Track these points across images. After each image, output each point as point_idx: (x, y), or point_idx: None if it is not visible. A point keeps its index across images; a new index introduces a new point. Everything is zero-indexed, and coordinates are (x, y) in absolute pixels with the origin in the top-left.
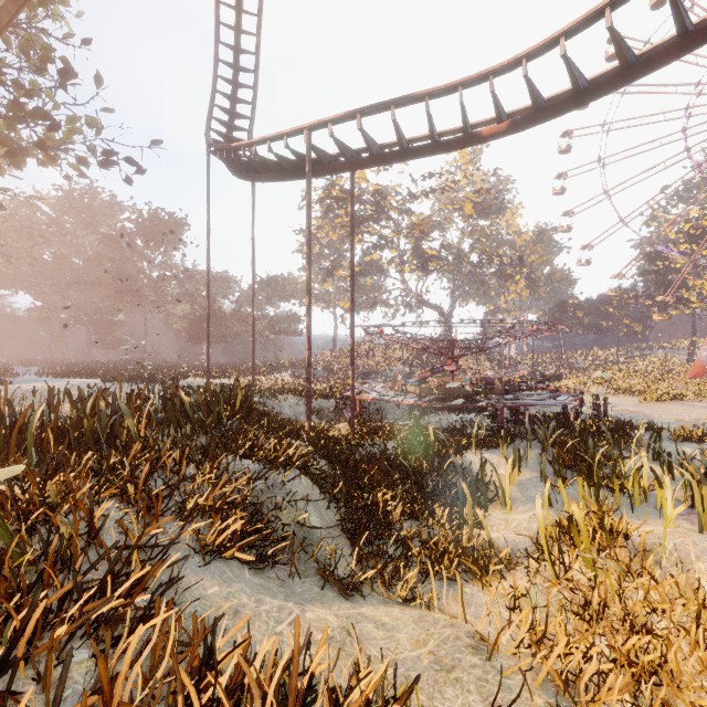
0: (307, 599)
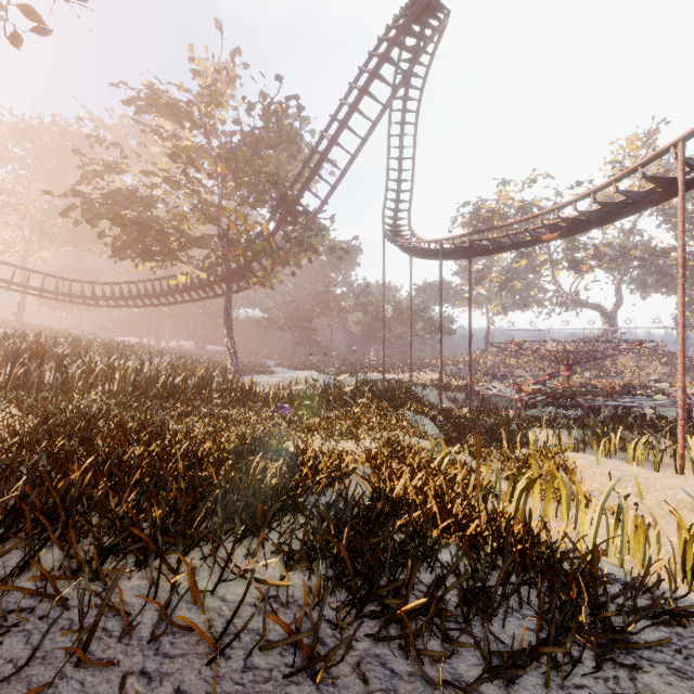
0: None
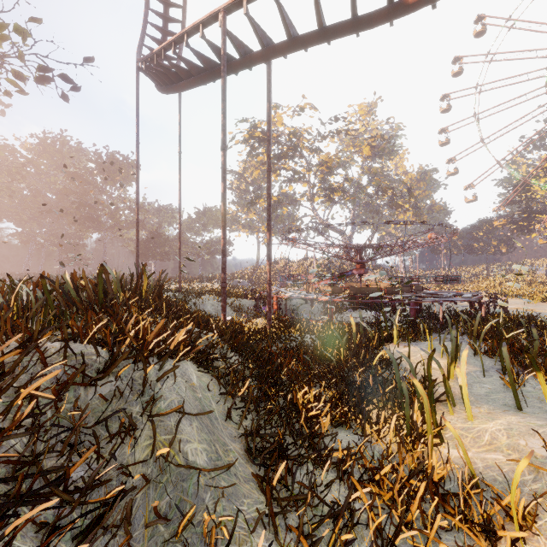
0: None
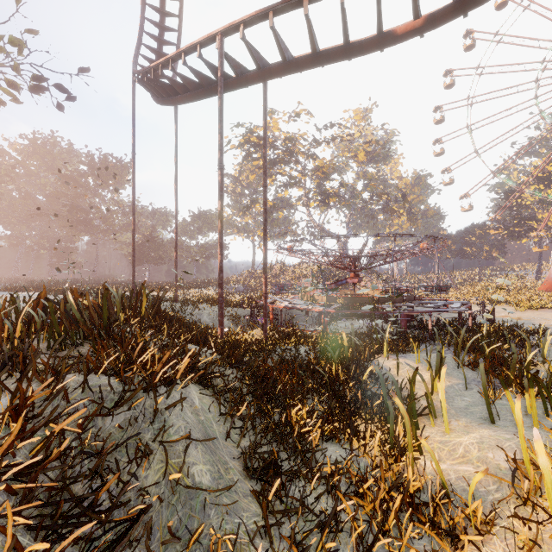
0: None
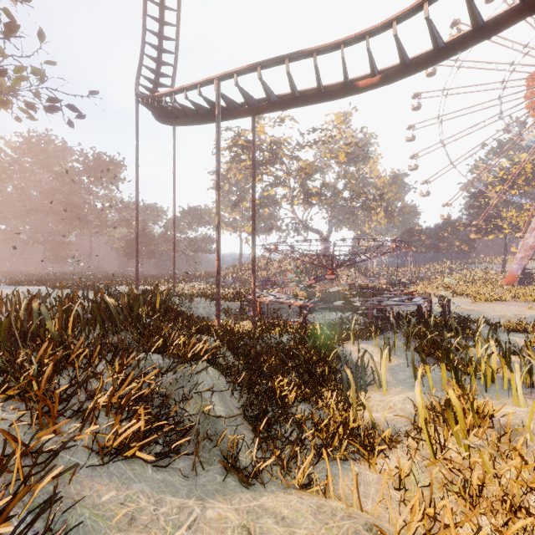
0: (209, 491)
